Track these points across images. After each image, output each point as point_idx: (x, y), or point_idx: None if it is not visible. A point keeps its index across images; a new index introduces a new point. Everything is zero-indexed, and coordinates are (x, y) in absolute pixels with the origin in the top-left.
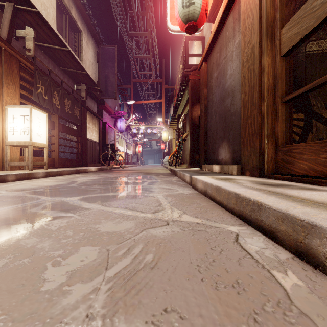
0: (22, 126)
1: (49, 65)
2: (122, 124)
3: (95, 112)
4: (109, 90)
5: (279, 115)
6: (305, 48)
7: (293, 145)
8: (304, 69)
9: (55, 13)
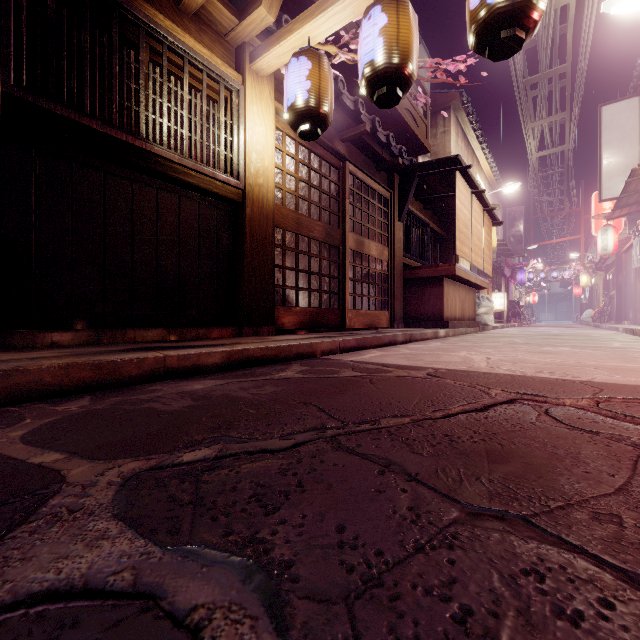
0: (500, 302)
1: None
2: (523, 277)
3: None
4: (516, 249)
5: None
6: None
7: None
8: None
9: None
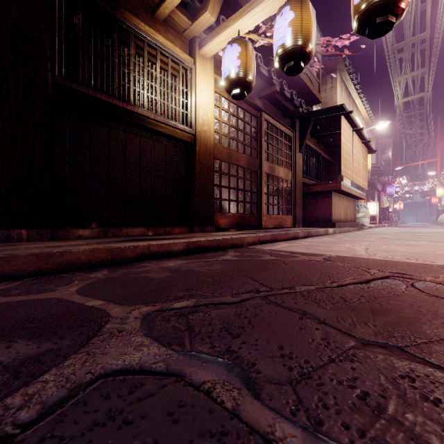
0: (373, 209)
1: None
2: (391, 190)
3: None
4: (386, 169)
5: None
6: None
7: None
8: None
9: None
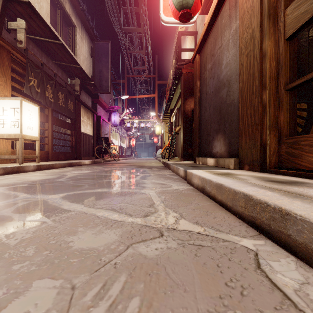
0: (12, 119)
1: (43, 58)
2: (116, 118)
3: (90, 106)
4: (103, 84)
5: (282, 104)
6: (308, 33)
7: (300, 137)
8: (307, 56)
9: (48, 6)
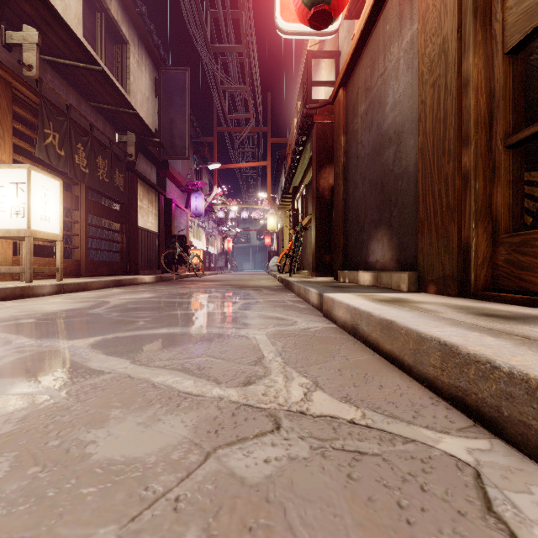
0: (14, 203)
1: (70, 97)
2: (199, 203)
3: (153, 181)
4: (177, 144)
5: (500, 172)
6: None
7: (535, 232)
8: None
9: (80, 6)
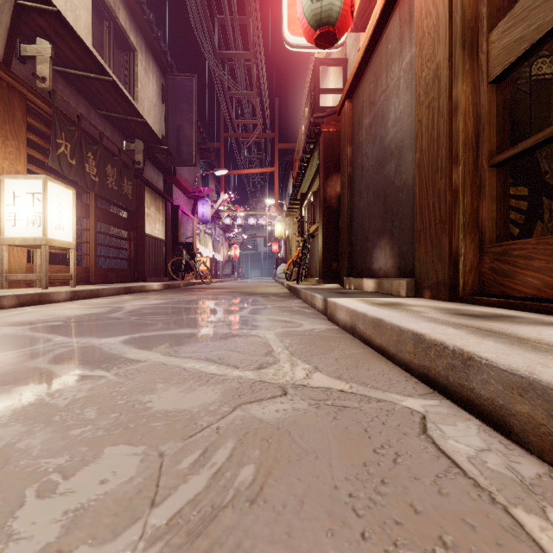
0: (30, 212)
1: (80, 106)
2: (206, 210)
3: (160, 188)
4: (184, 150)
5: (485, 188)
6: (530, 69)
7: (512, 243)
8: (528, 108)
9: (90, 16)
